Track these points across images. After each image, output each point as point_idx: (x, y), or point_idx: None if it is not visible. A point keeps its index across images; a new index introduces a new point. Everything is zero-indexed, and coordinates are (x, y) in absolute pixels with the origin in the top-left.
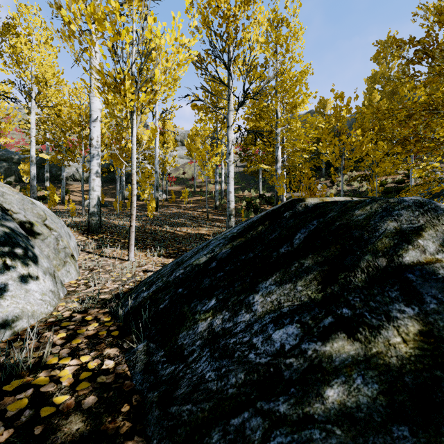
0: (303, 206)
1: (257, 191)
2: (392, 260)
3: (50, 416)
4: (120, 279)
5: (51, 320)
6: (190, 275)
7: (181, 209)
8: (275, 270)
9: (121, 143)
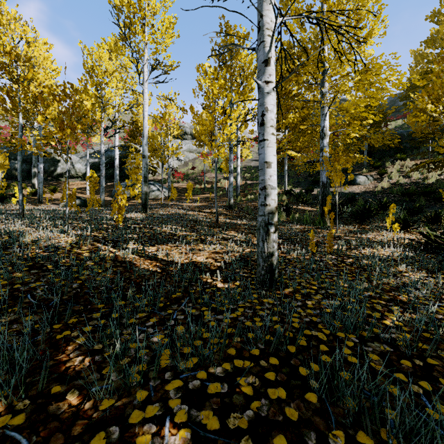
0: None
1: (281, 187)
2: None
3: None
4: None
5: None
6: None
7: (182, 209)
8: None
9: (70, 98)
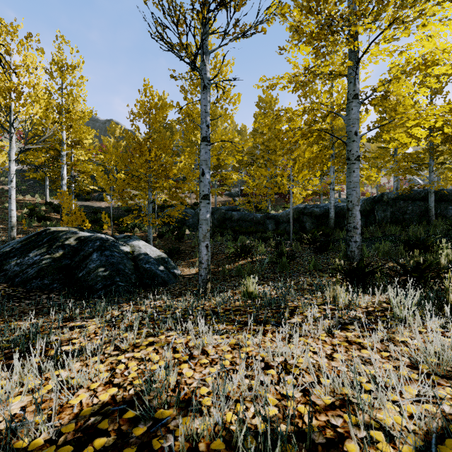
0: (49, 231)
1: (43, 197)
2: (63, 243)
3: None
4: None
5: None
6: (3, 254)
7: None
8: (37, 248)
9: None
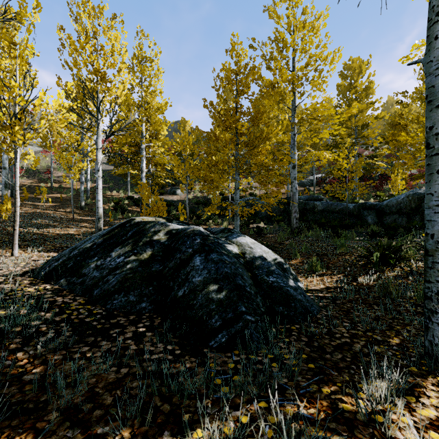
0: (134, 222)
1: (125, 192)
2: (151, 239)
3: (37, 296)
4: (18, 266)
5: None
6: (83, 252)
7: (38, 208)
8: (120, 245)
9: None
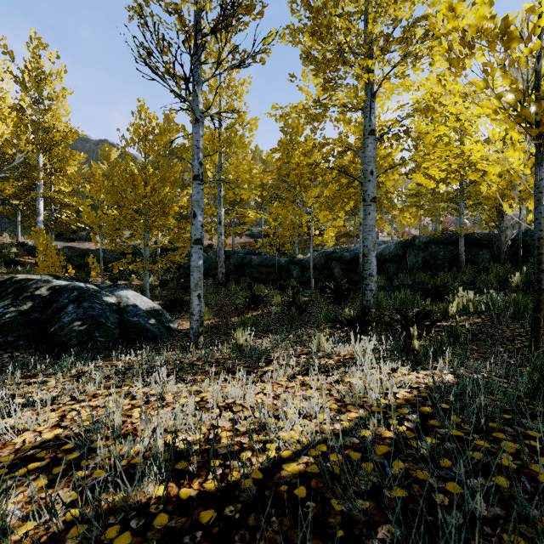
0: (15, 279)
1: (13, 236)
2: (32, 294)
3: None
4: None
5: None
6: None
7: None
8: None
9: None
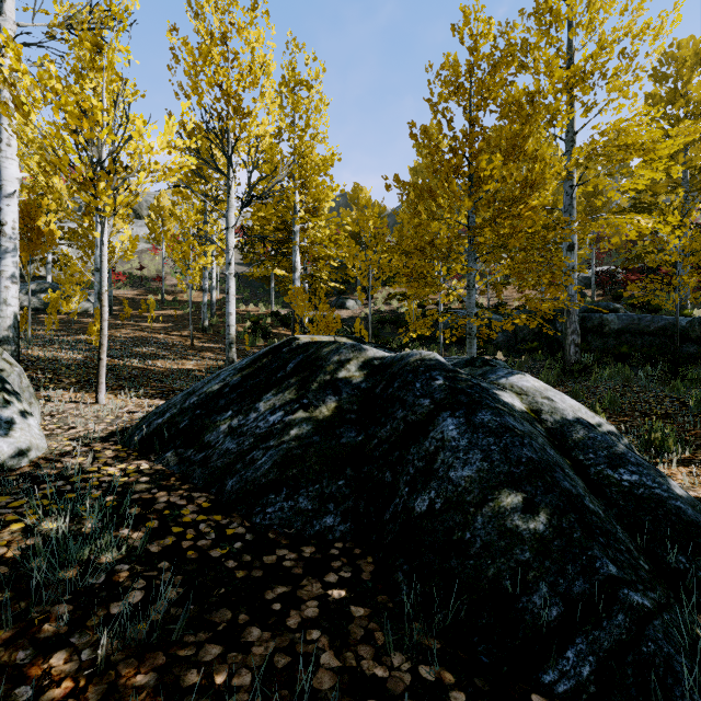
0: (297, 344)
1: (268, 306)
2: (333, 376)
3: (122, 486)
4: (102, 421)
5: (57, 452)
6: (206, 400)
7: (143, 330)
8: (274, 388)
9: (35, 220)
